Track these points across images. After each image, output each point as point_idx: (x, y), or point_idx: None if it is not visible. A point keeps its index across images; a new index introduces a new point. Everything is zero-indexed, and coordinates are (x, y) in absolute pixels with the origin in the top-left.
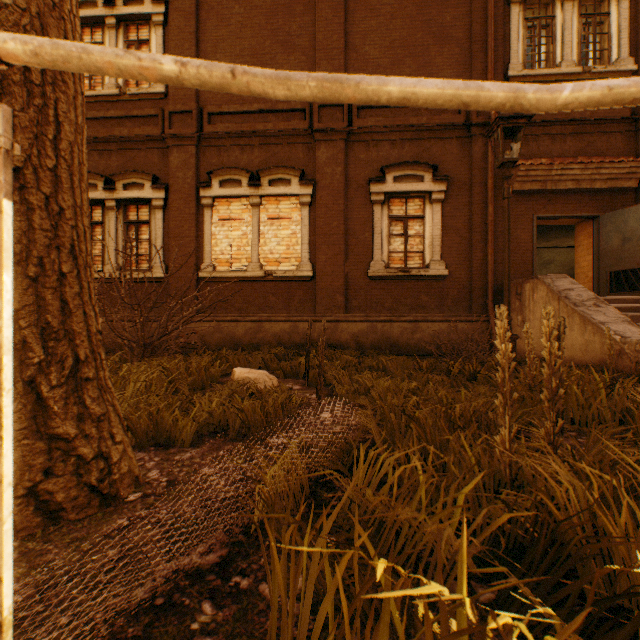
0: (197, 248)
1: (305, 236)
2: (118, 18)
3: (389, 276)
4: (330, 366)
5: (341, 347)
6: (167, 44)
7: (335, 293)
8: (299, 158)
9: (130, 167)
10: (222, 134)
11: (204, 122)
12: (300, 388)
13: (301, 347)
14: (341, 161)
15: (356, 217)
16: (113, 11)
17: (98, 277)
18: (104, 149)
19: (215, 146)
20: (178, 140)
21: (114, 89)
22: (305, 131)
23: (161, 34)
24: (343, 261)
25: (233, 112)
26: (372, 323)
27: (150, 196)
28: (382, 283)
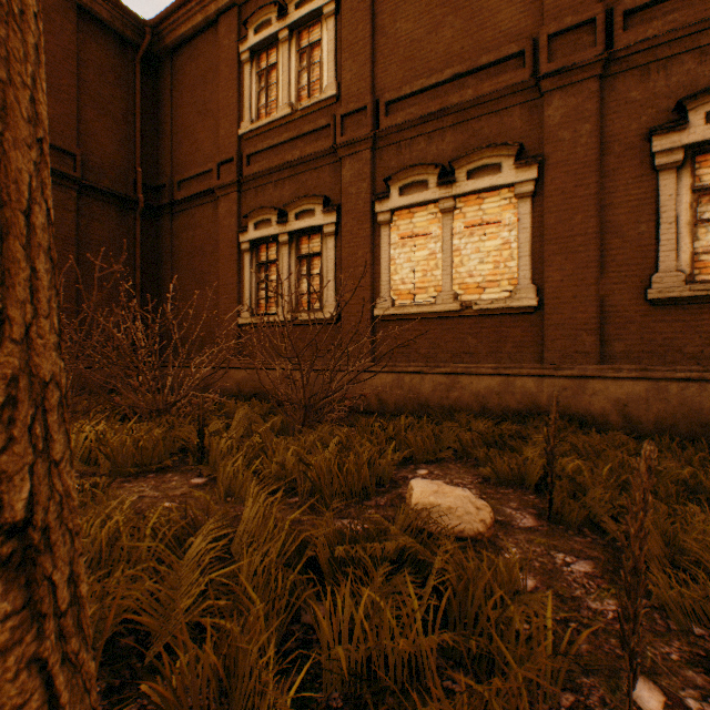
0: (372, 279)
1: (524, 245)
2: (290, 28)
3: (695, 297)
4: (593, 479)
5: (591, 421)
6: (339, 36)
7: (578, 331)
8: (514, 128)
9: (302, 193)
10: (402, 125)
11: (380, 116)
12: (535, 526)
13: (518, 416)
14: (590, 113)
15: (620, 201)
16: (285, 22)
17: (272, 321)
18: (278, 179)
19: (393, 143)
20: (350, 148)
21: (286, 109)
22: (524, 83)
23: (332, 26)
24: (594, 278)
25: (416, 91)
26: (656, 382)
27: (321, 222)
28: (677, 310)
